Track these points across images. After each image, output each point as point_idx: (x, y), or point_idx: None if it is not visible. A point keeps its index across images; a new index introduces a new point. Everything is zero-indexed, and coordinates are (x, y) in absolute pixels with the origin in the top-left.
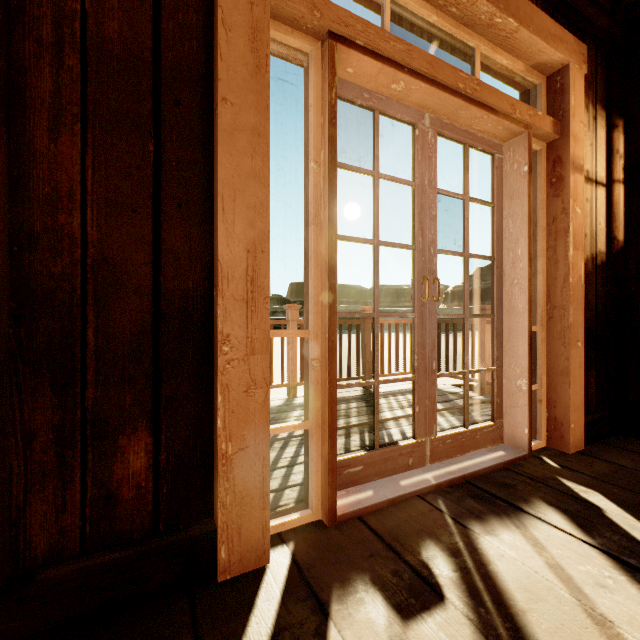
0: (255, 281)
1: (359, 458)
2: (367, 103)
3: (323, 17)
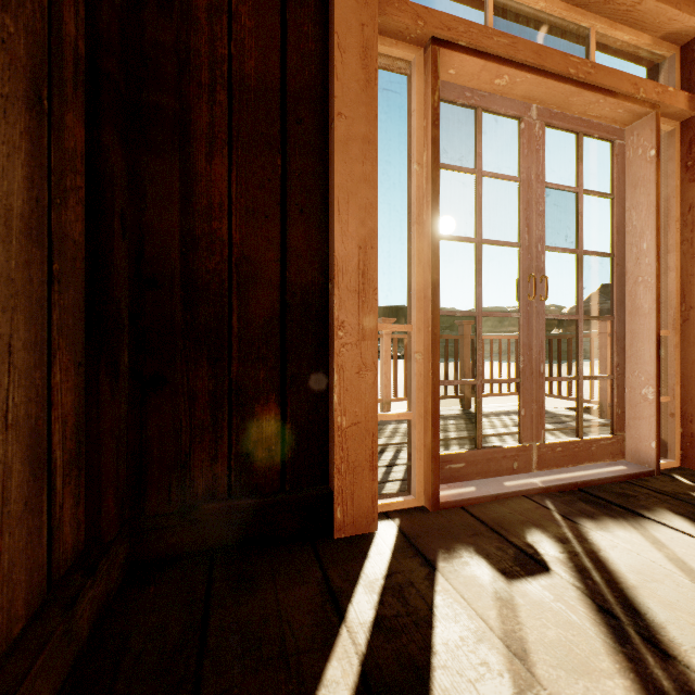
0: (365, 274)
1: (461, 455)
2: (469, 102)
3: (426, 25)
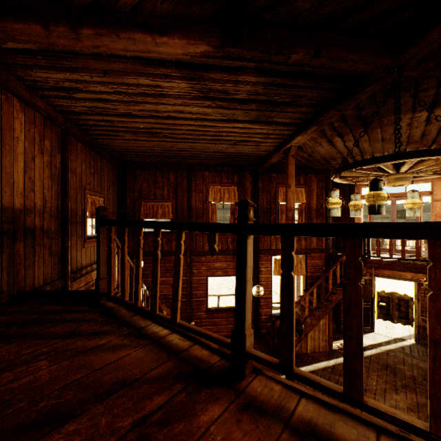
0: None
1: None
2: None
3: None
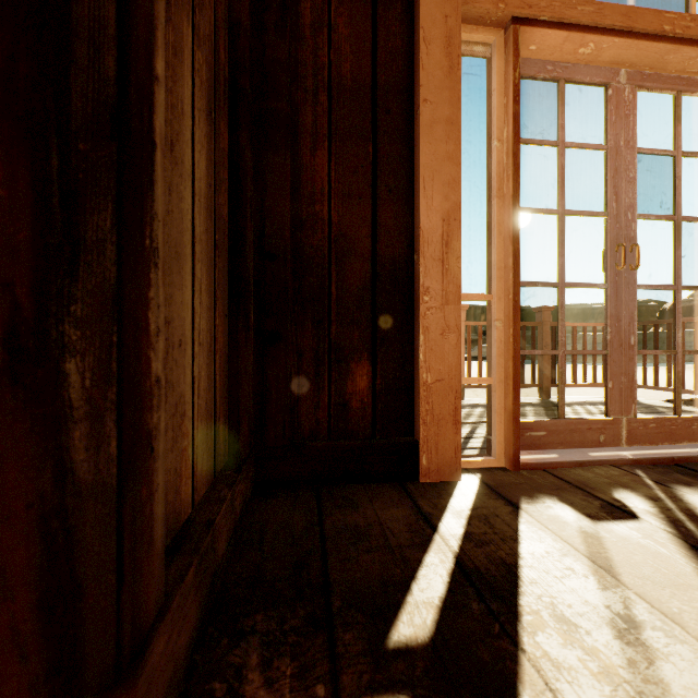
0: (449, 244)
1: (542, 424)
2: (550, 75)
3: (507, 7)
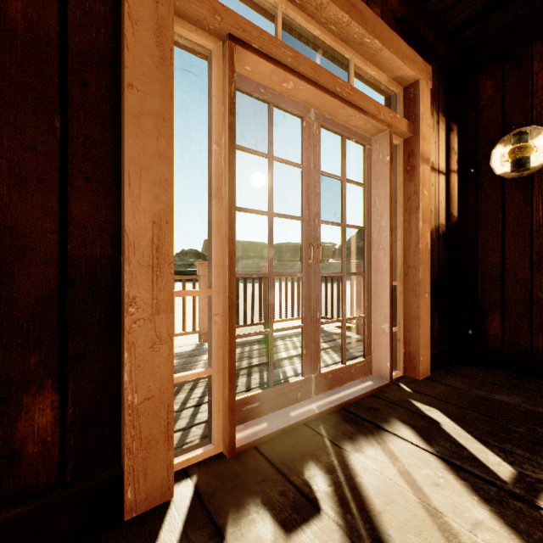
0: (160, 249)
1: (256, 396)
2: (263, 97)
3: (223, 21)
